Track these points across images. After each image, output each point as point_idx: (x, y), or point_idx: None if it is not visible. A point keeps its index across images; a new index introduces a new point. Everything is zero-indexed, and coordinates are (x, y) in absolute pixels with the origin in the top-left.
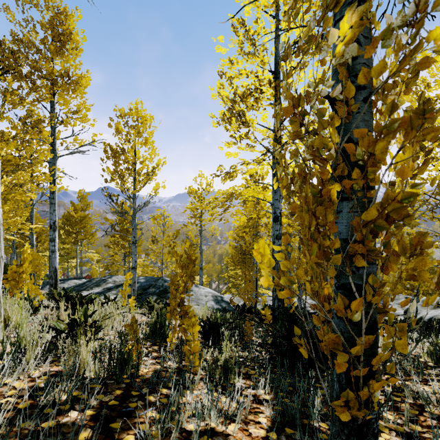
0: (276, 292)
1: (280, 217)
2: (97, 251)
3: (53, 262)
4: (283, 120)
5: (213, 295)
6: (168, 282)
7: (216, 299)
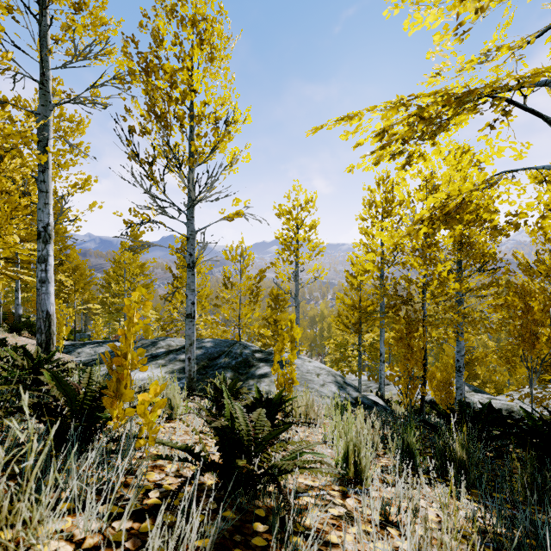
0: None
1: None
2: (156, 308)
3: (43, 301)
4: None
5: (329, 374)
6: (250, 348)
7: (336, 381)
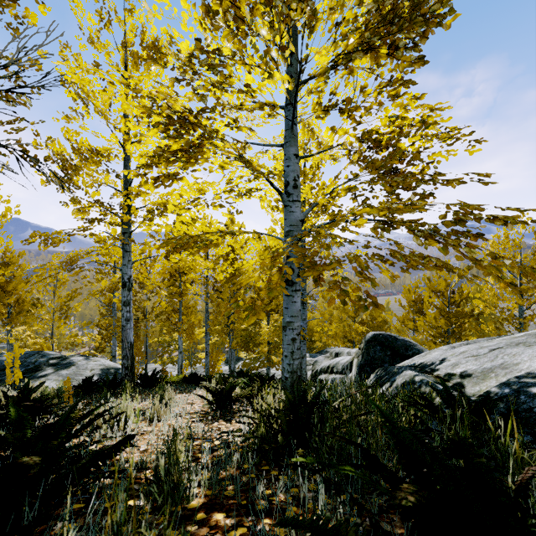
0: (124, 360)
1: (129, 283)
2: None
3: None
4: (129, 184)
5: (104, 368)
6: (49, 356)
7: (107, 372)
